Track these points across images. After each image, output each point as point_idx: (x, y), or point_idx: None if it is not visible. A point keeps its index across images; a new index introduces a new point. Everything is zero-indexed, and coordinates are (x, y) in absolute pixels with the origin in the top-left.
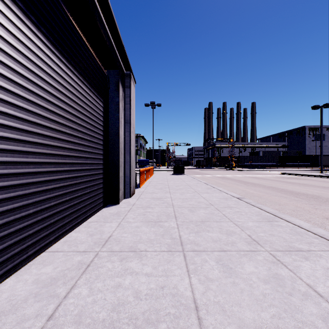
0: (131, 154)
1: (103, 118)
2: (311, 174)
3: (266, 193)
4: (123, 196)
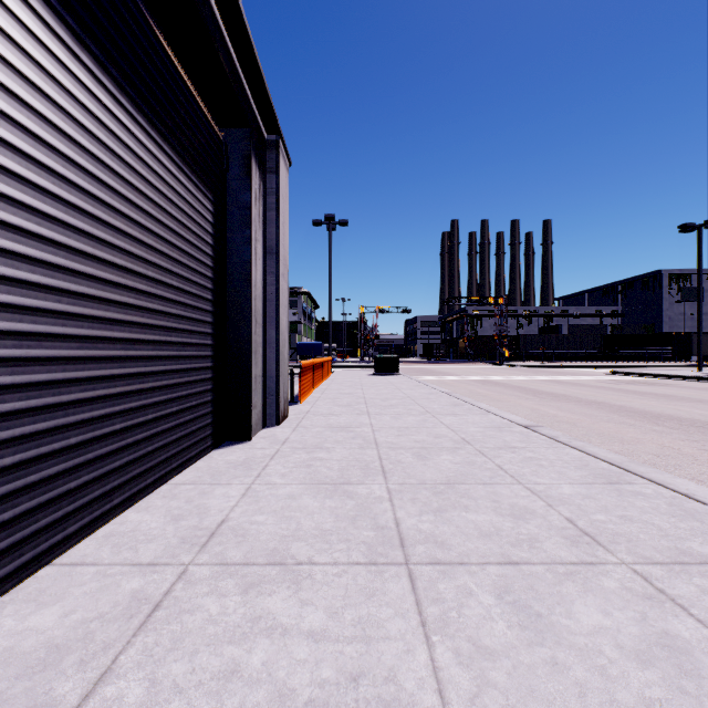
0: (281, 327)
1: (213, 239)
2: (679, 374)
3: (585, 416)
4: (262, 421)
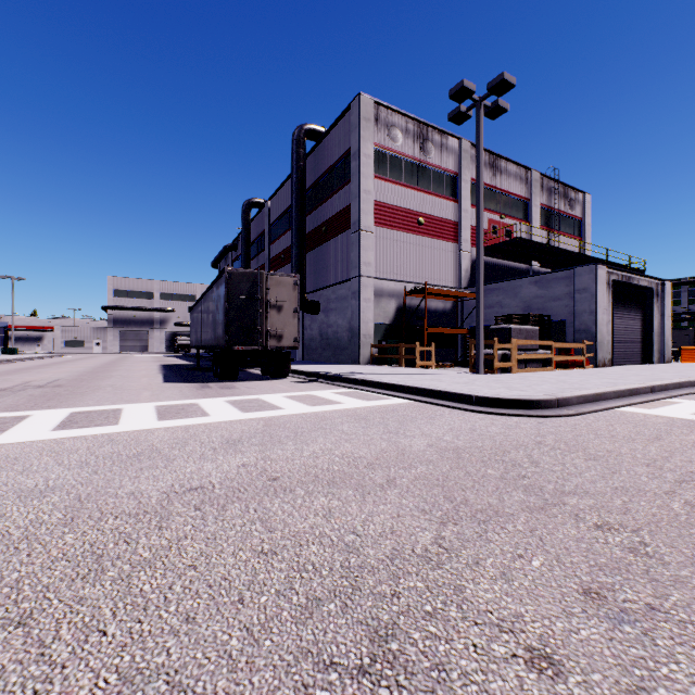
0: (665, 336)
1: (642, 318)
2: None
3: None
4: (657, 362)
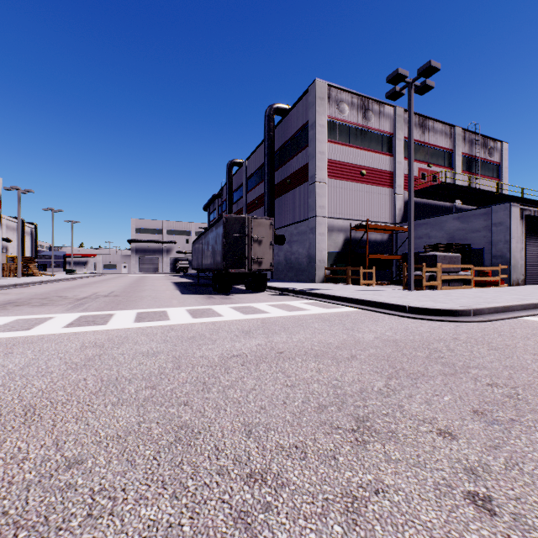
0: None
1: None
2: None
3: None
4: None
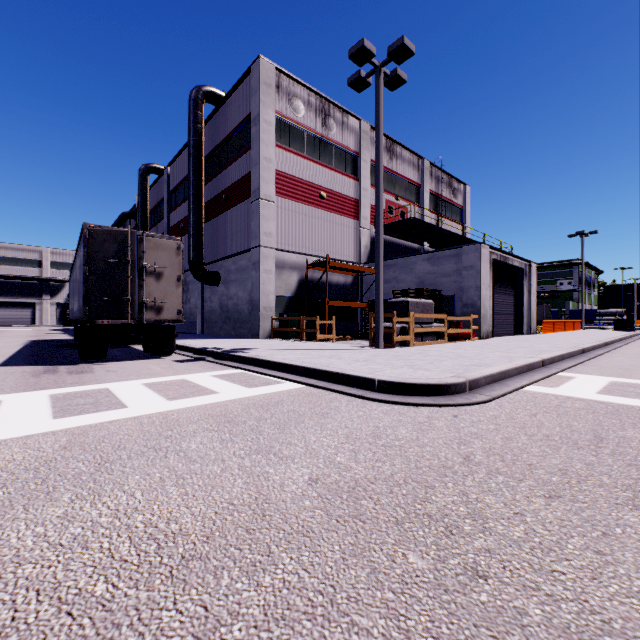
0: (532, 310)
1: (515, 295)
2: None
3: None
4: (526, 333)
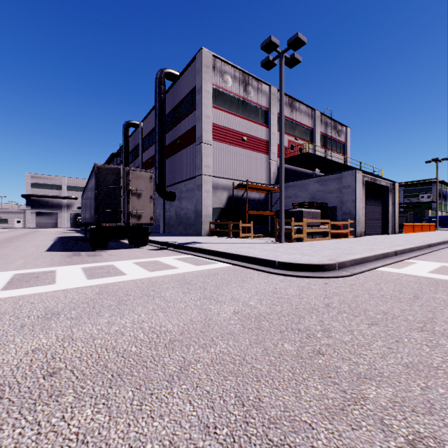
0: (395, 217)
1: (382, 206)
2: None
3: None
4: (391, 233)
